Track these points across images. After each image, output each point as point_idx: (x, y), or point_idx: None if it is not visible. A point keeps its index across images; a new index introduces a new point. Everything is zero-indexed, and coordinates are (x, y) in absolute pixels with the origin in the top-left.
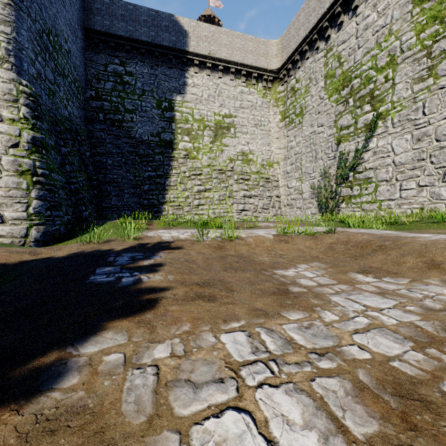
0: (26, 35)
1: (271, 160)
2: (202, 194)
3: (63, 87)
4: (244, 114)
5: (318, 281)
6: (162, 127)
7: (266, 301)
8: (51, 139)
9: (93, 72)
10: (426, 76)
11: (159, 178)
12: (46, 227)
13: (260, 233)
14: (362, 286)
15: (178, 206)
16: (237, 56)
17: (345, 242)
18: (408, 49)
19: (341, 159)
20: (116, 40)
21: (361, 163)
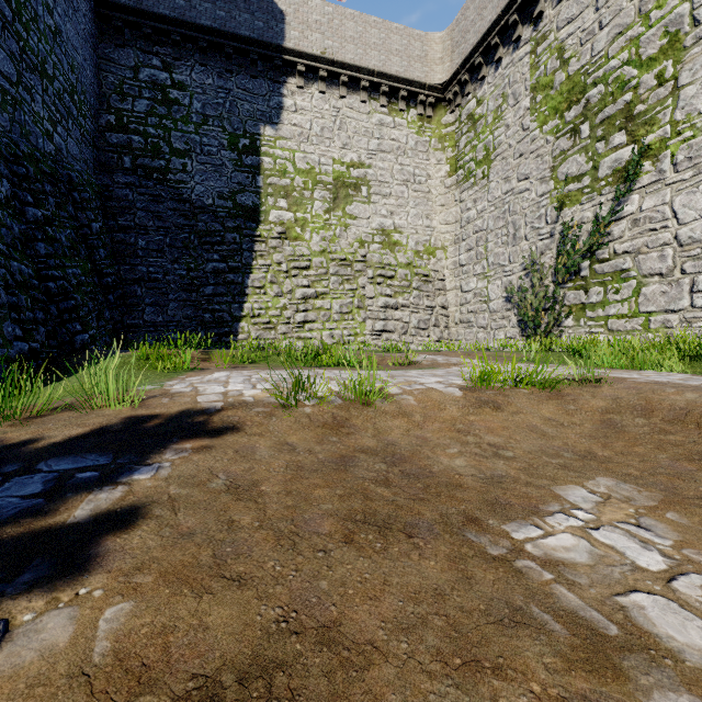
0: None
1: (432, 244)
2: (310, 302)
3: (43, 96)
4: (386, 163)
5: None
6: (239, 182)
7: None
8: None
9: (111, 80)
10: None
11: (232, 274)
12: None
13: (428, 381)
14: None
15: (266, 324)
16: (372, 58)
17: (643, 410)
18: None
19: (566, 236)
20: (155, 24)
21: (606, 243)
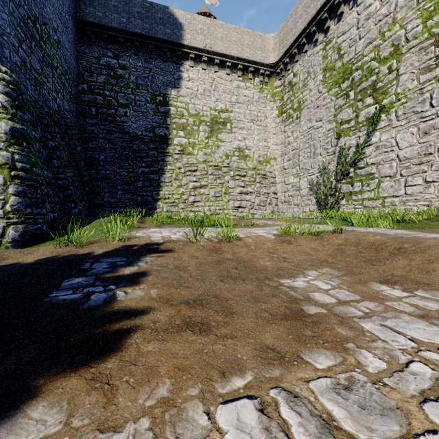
0: (8, 19)
1: (268, 156)
2: (197, 190)
3: (52, 78)
4: (241, 109)
5: (337, 295)
6: (157, 122)
7: (278, 331)
8: (36, 132)
9: (85, 64)
10: (434, 65)
11: (153, 174)
12: (25, 226)
13: (259, 232)
14: (394, 303)
15: (172, 203)
16: (233, 49)
17: (356, 244)
18: (413, 37)
19: (341, 154)
20: (109, 32)
21: (362, 158)
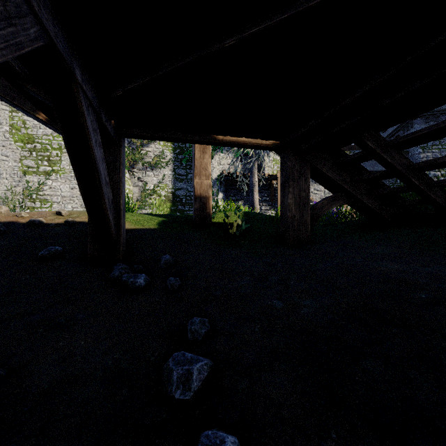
0: None
1: None
2: None
3: None
4: None
5: None
6: None
7: None
8: None
9: None
10: None
11: None
12: None
13: None
14: None
15: None
16: None
17: None
18: None
19: (28, 185)
20: None
21: (43, 191)
